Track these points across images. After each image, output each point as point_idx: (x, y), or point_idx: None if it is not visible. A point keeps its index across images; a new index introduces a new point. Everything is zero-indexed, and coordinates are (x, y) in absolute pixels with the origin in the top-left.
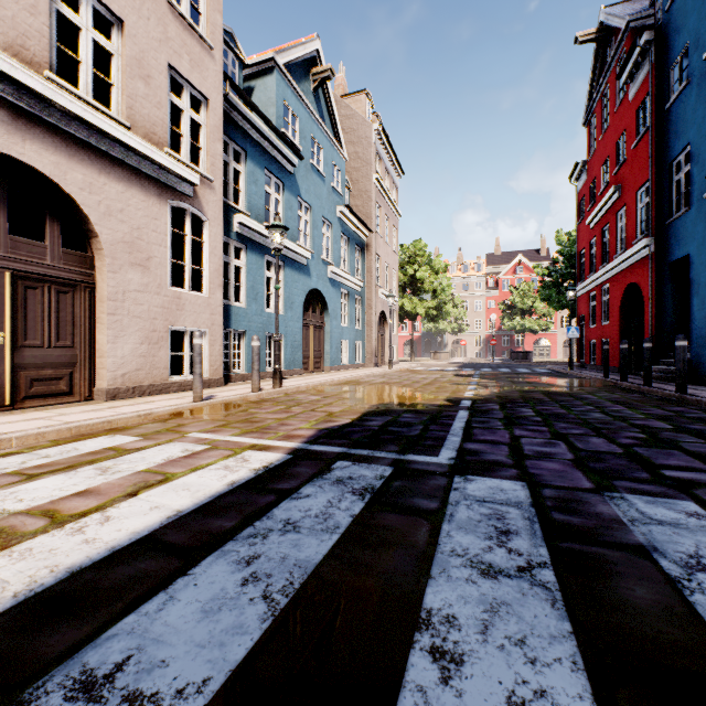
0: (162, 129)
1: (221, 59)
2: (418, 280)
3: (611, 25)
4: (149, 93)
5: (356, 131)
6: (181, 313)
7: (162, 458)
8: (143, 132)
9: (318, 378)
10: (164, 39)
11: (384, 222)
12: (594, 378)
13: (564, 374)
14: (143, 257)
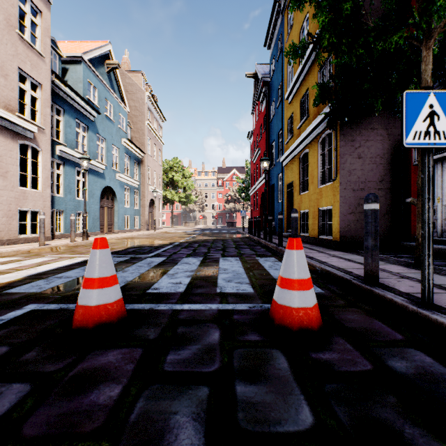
0: (15, 102)
1: (49, 62)
2: (175, 181)
3: None
4: (7, 83)
5: (136, 94)
6: (26, 201)
7: (41, 260)
8: (4, 105)
9: (109, 236)
10: (16, 54)
11: (153, 147)
12: (246, 234)
13: (238, 232)
14: (4, 171)
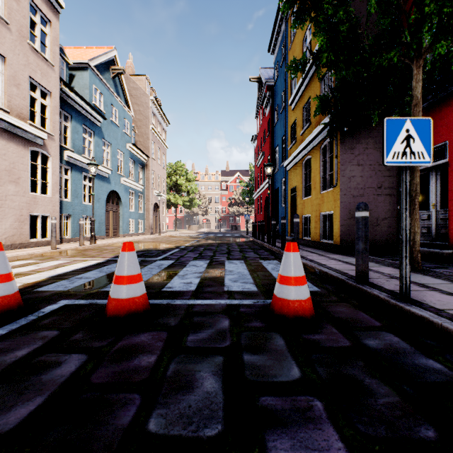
0: (26, 111)
1: (58, 70)
2: (179, 185)
3: None
4: (19, 92)
5: (140, 98)
6: (36, 206)
7: (57, 263)
8: (16, 113)
9: (115, 240)
10: (27, 64)
11: (157, 151)
12: (250, 238)
13: (242, 236)
14: (16, 177)
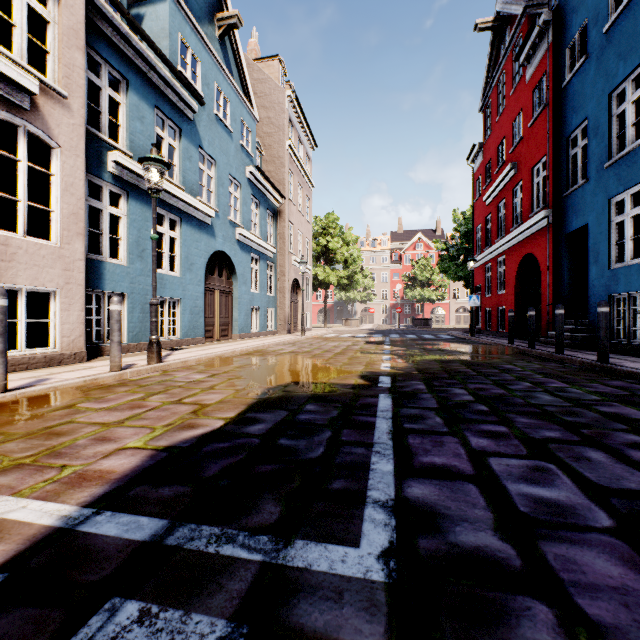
0: None
1: None
2: (331, 251)
3: (506, 16)
4: None
5: (269, 96)
6: (9, 266)
7: None
8: None
9: (218, 349)
10: None
11: (297, 190)
12: (498, 345)
13: (467, 340)
14: None
